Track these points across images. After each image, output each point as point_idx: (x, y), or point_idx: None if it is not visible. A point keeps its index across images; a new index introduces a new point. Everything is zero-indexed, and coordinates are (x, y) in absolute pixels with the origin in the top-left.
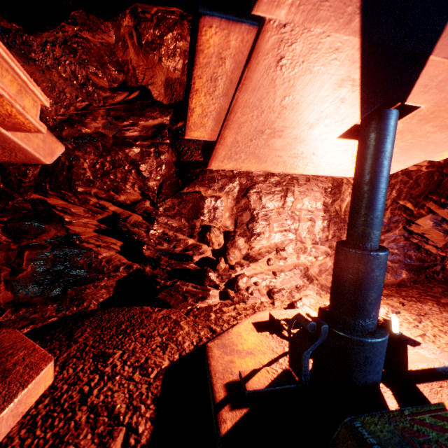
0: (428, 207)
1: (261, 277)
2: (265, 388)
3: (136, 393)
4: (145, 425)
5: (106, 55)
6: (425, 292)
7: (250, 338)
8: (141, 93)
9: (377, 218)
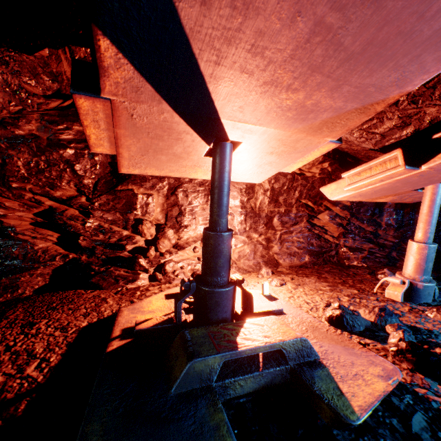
0: (325, 205)
1: (187, 262)
2: (149, 327)
3: (54, 342)
4: (56, 357)
5: (39, 67)
6: (317, 270)
7: (157, 303)
8: None
9: (222, 210)
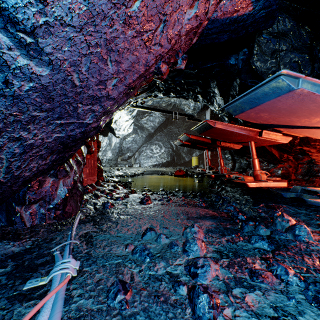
0: None
1: None
2: None
3: None
4: None
5: None
6: None
7: None
8: None
9: None
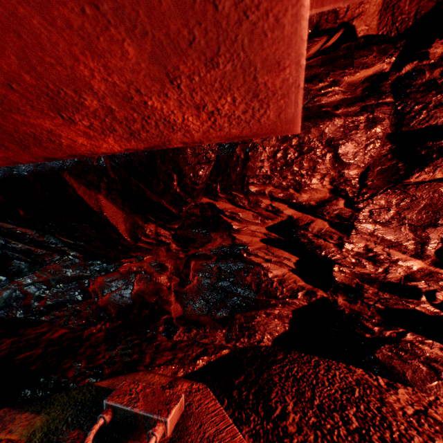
0: None
1: None
2: None
3: None
4: None
5: None
6: None
7: None
8: (338, 36)
9: None
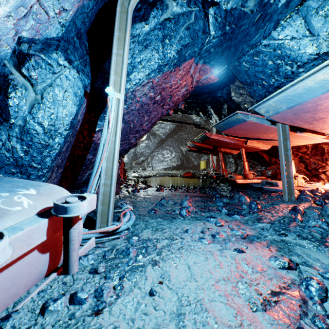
0: None
1: None
2: None
3: None
4: None
5: None
6: None
7: None
8: None
9: None
